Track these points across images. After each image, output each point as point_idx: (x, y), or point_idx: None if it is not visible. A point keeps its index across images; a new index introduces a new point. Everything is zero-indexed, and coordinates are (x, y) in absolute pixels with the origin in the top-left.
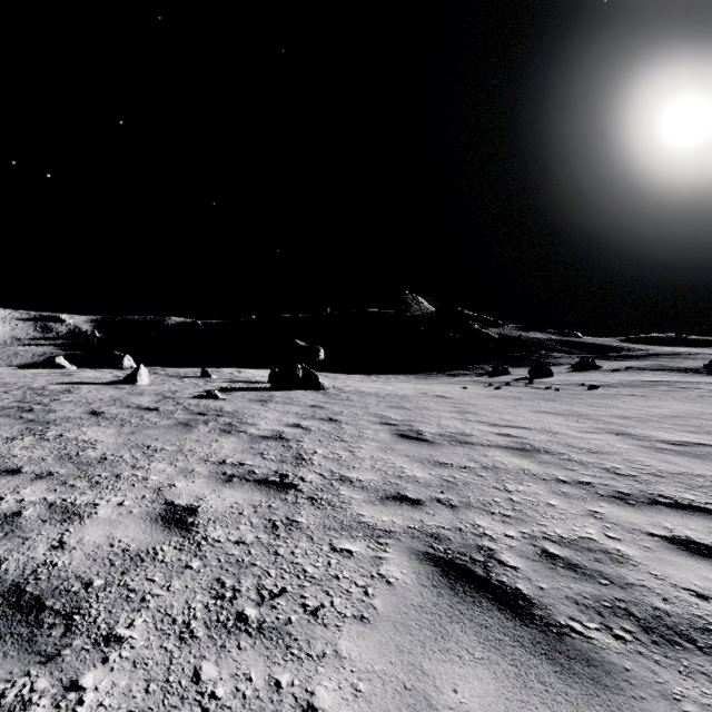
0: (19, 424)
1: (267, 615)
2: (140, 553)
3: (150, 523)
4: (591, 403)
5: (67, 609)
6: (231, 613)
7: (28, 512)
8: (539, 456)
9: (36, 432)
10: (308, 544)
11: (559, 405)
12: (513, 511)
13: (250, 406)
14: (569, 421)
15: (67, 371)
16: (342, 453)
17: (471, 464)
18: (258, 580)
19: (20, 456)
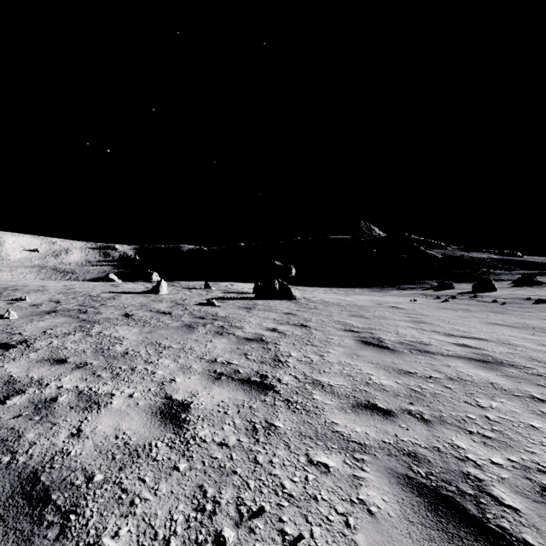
0: (75, 322)
1: (245, 541)
2: (138, 448)
3: (151, 416)
4: (542, 316)
5: (67, 505)
6: (210, 533)
7: (62, 398)
8: (503, 369)
9: (84, 329)
10: (285, 453)
11: (509, 317)
12: (492, 431)
13: (238, 312)
14: (524, 333)
15: (116, 283)
16: (313, 357)
17: (435, 374)
18: (238, 492)
19: (69, 348)
